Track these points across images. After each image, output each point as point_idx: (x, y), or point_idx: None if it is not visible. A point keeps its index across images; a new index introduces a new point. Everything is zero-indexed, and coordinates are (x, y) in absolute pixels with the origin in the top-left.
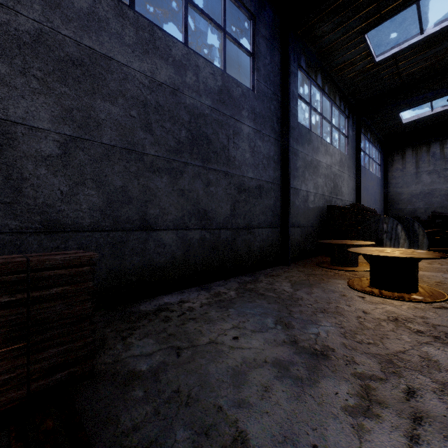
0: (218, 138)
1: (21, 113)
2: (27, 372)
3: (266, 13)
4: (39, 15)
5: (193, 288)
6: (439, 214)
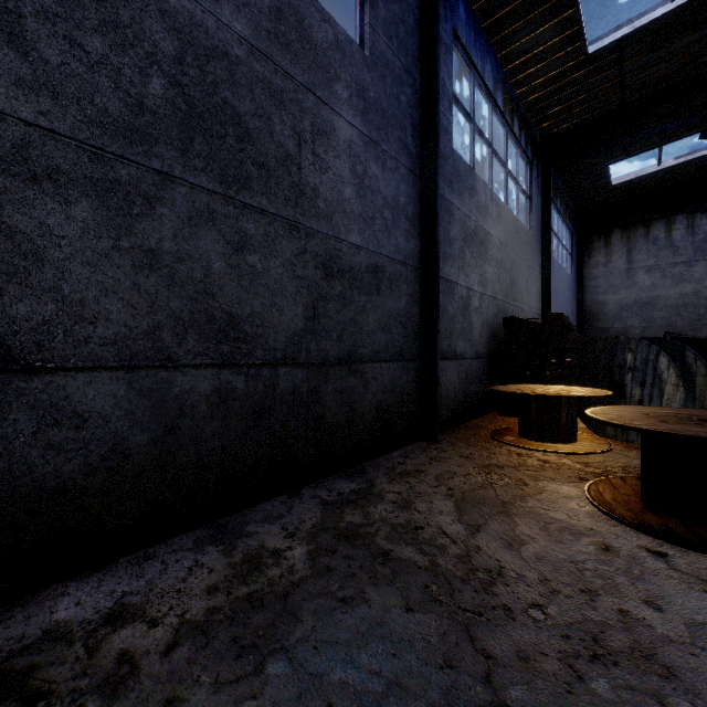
0: (272, 130)
1: None
2: None
3: None
4: None
5: (189, 536)
6: (683, 336)
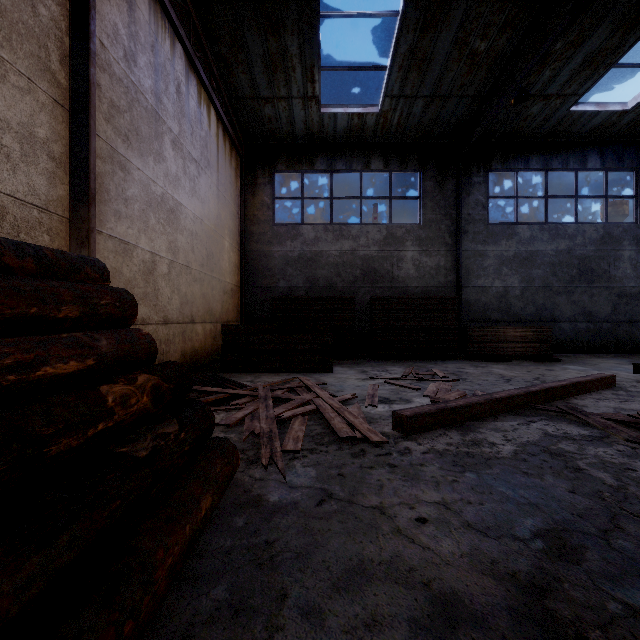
0: (600, 267)
1: (510, 283)
2: (540, 349)
3: None
4: (515, 248)
5: (581, 354)
6: None
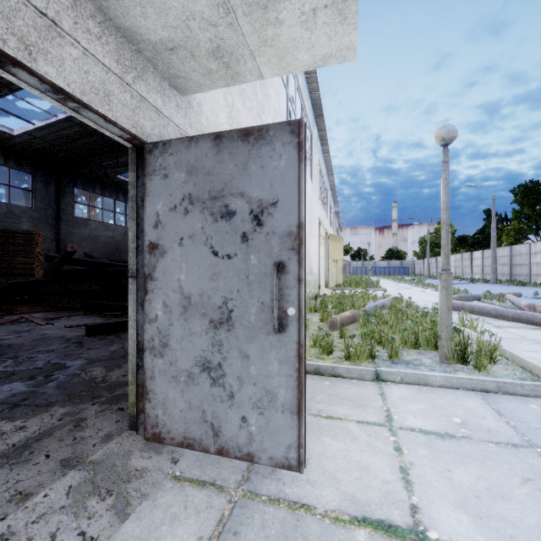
0: None
1: None
2: None
3: (43, 169)
4: None
5: None
6: None
